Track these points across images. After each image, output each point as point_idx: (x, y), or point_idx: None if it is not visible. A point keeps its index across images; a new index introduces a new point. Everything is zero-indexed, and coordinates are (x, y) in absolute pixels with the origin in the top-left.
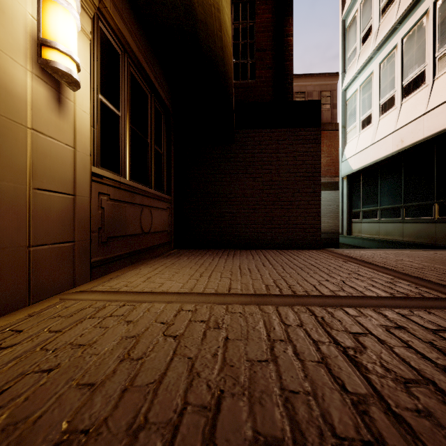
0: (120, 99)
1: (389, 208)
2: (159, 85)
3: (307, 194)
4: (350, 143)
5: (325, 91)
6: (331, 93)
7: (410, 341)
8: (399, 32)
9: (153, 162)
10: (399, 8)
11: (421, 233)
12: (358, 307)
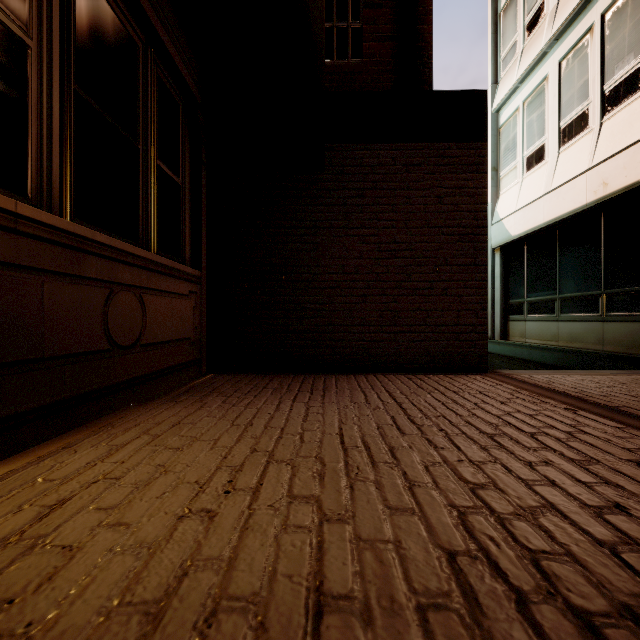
0: (29, 2)
1: (576, 296)
2: (169, 34)
3: (462, 268)
4: (505, 195)
5: None
6: None
7: None
8: (597, 4)
9: (154, 195)
10: None
11: (639, 338)
12: None
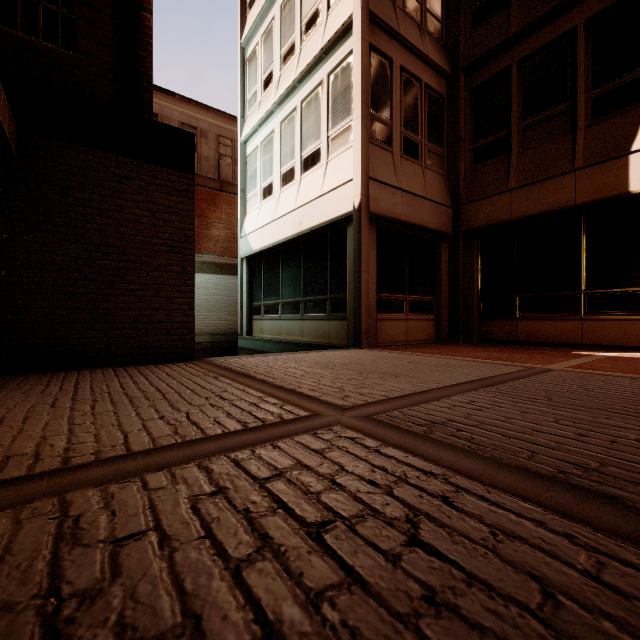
0: None
1: (290, 301)
2: None
3: (174, 275)
4: (250, 215)
5: (225, 138)
6: (233, 142)
7: (216, 520)
8: (299, 93)
9: None
10: (299, 65)
11: (318, 331)
12: (176, 466)
